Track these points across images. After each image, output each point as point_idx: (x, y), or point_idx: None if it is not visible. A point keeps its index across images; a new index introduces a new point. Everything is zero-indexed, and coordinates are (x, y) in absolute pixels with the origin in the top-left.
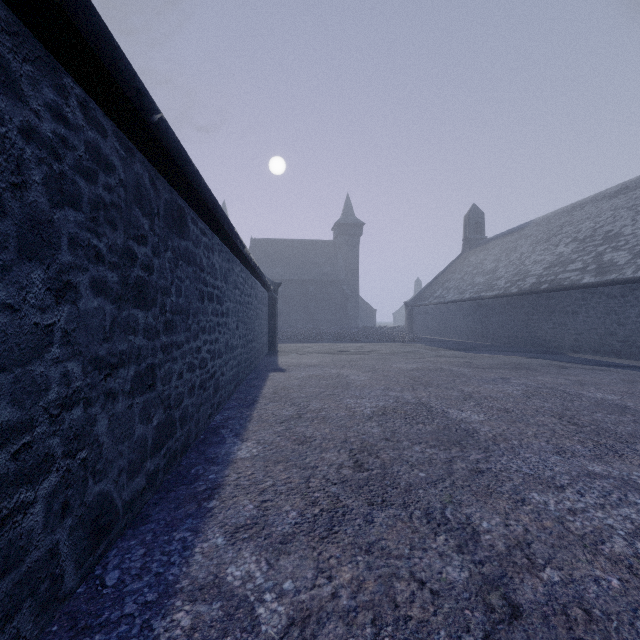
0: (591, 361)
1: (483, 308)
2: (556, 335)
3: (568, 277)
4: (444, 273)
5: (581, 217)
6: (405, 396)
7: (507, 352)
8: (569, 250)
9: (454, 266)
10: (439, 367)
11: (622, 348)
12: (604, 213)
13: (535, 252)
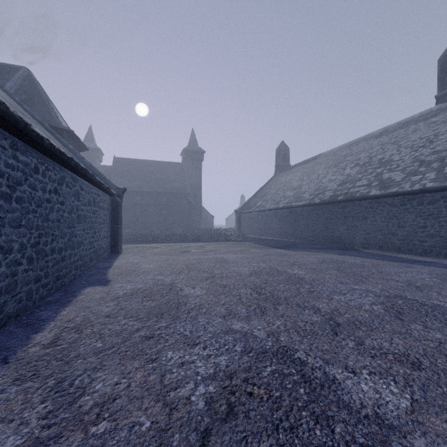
0: (385, 256)
1: (293, 214)
2: (349, 235)
3: (358, 191)
4: (263, 189)
5: (358, 150)
6: (255, 331)
7: (317, 249)
8: (354, 172)
9: (269, 184)
10: (274, 269)
11: (402, 245)
12: (375, 147)
13: (329, 174)
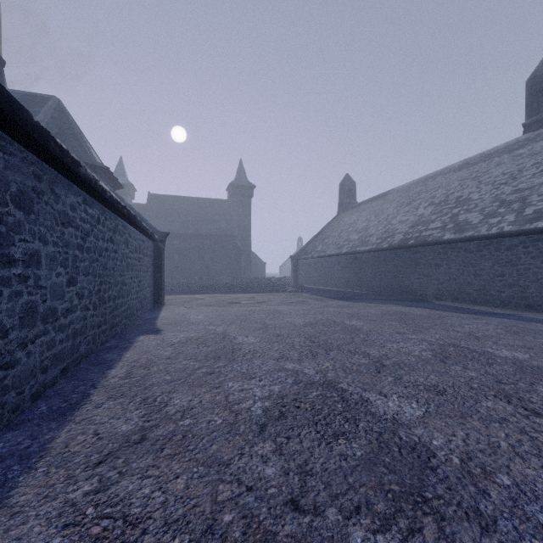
0: (457, 308)
1: (358, 261)
2: (421, 285)
3: (431, 234)
4: (323, 231)
5: (434, 186)
6: (306, 370)
7: (383, 301)
8: (428, 212)
9: (332, 225)
10: (331, 320)
11: (478, 296)
12: (453, 183)
13: (399, 214)
